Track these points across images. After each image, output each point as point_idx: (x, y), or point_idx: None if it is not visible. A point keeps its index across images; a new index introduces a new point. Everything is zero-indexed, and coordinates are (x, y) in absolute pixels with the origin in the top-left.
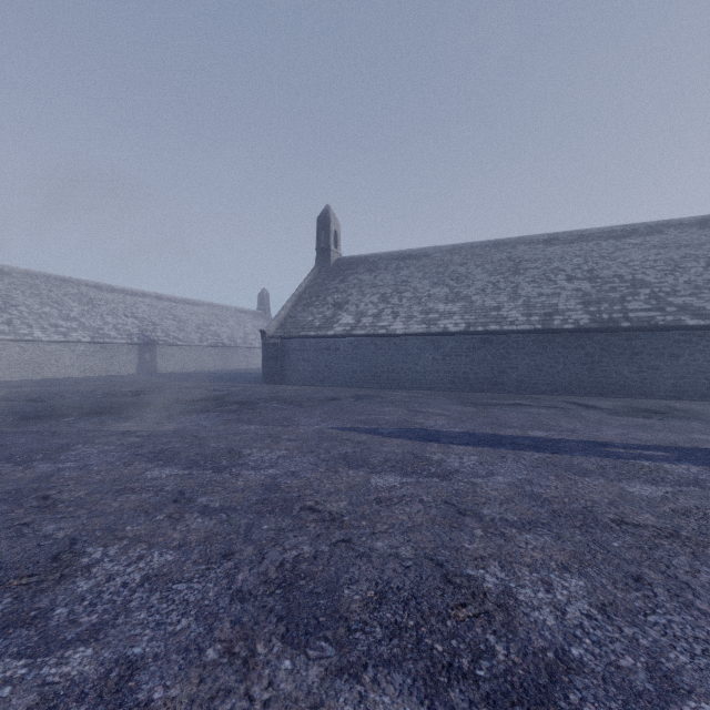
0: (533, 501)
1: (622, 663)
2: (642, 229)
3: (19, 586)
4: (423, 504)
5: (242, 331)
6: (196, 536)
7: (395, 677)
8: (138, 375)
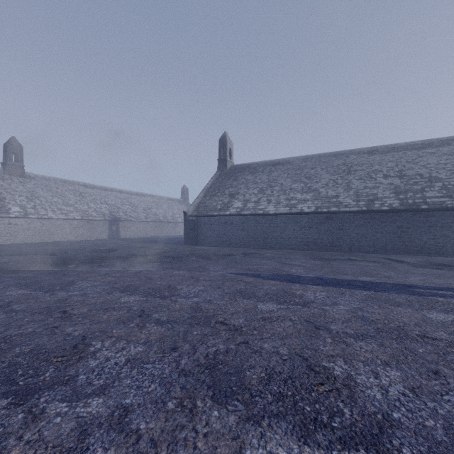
0: (363, 322)
1: (427, 424)
2: (436, 142)
3: (57, 362)
4: (292, 321)
5: (171, 212)
6: (154, 337)
7: (282, 424)
8: (108, 239)
